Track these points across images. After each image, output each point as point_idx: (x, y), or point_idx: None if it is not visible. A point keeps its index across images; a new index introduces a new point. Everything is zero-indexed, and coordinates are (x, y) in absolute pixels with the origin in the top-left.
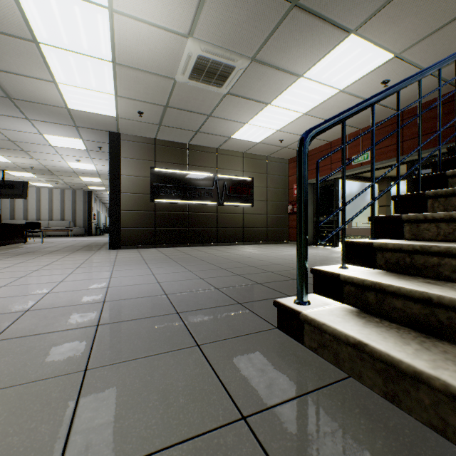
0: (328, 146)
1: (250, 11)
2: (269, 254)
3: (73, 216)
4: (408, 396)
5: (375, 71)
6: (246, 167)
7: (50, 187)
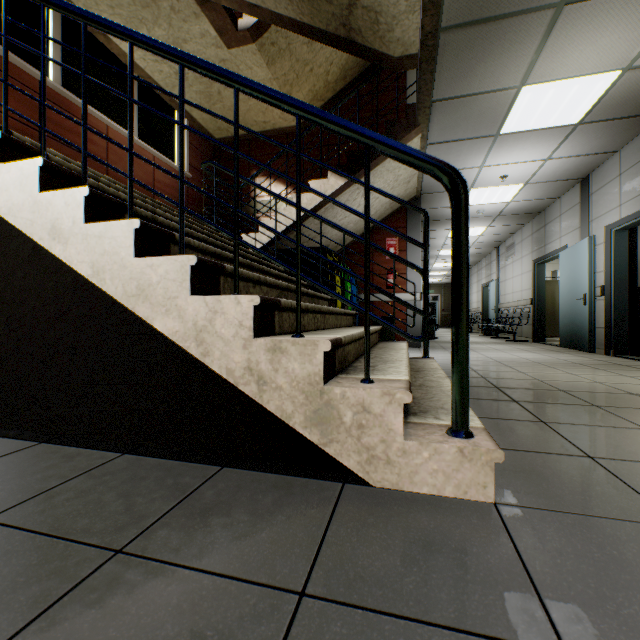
0: None
1: None
2: None
3: None
4: None
5: None
6: None
7: None
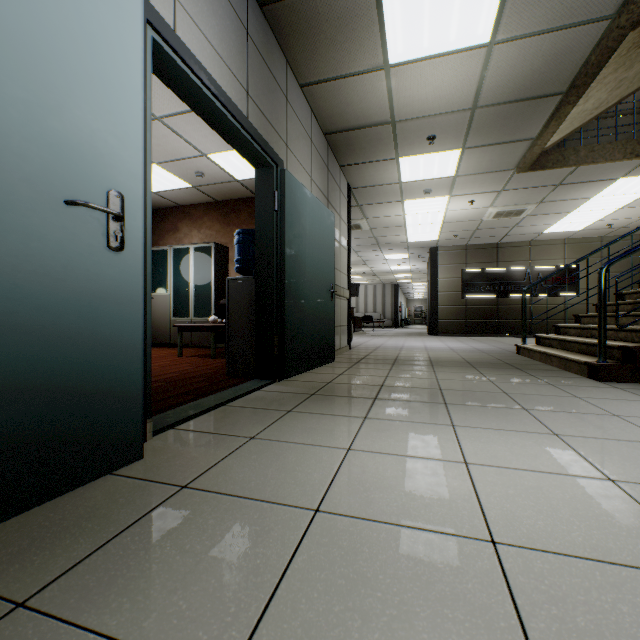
0: None
1: (527, 193)
2: None
3: (382, 309)
4: (529, 355)
5: None
6: (568, 253)
7: (366, 283)
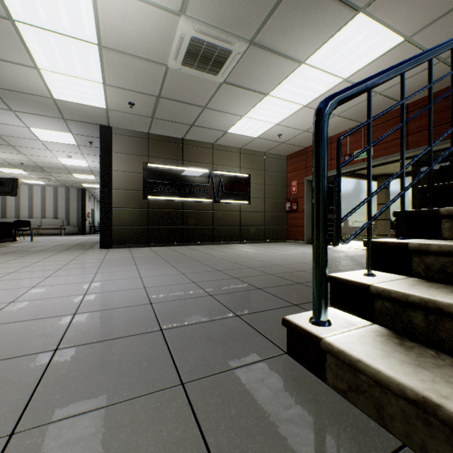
0: (328, 141)
1: None
2: (268, 254)
3: (66, 214)
4: None
5: (382, 57)
6: (243, 163)
7: (42, 184)
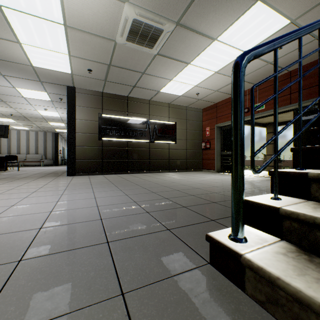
0: None
1: None
2: (189, 180)
3: (44, 151)
4: None
5: (273, 35)
6: (171, 114)
7: (27, 129)
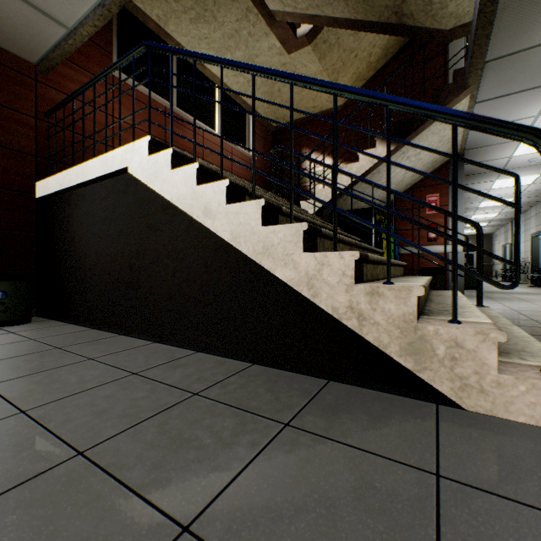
0: None
1: None
2: None
3: None
4: None
5: None
6: None
7: None
